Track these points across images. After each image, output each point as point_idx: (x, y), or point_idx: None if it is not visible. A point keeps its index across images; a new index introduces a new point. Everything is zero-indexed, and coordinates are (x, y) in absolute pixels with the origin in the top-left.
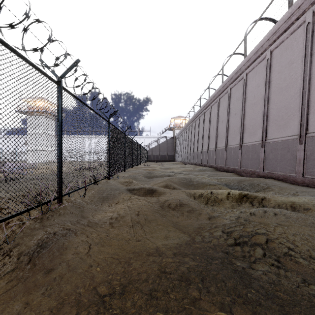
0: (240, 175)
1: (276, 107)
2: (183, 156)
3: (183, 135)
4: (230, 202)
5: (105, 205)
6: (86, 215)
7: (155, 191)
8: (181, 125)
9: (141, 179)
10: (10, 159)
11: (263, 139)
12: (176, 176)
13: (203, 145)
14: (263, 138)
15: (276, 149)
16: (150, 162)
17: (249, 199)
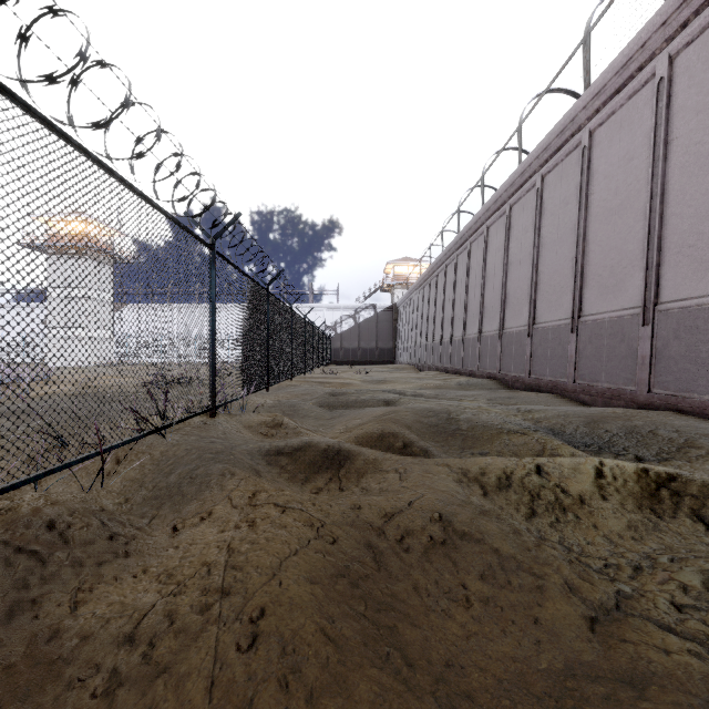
0: (576, 400)
1: (691, 209)
2: (415, 351)
3: (416, 302)
4: (616, 509)
5: (160, 525)
6: (41, 600)
7: (346, 462)
8: (410, 280)
9: (308, 414)
10: (8, 358)
11: (646, 301)
12: (407, 404)
13: (466, 324)
14: (648, 298)
15: (695, 330)
16: (337, 365)
17: (685, 498)
